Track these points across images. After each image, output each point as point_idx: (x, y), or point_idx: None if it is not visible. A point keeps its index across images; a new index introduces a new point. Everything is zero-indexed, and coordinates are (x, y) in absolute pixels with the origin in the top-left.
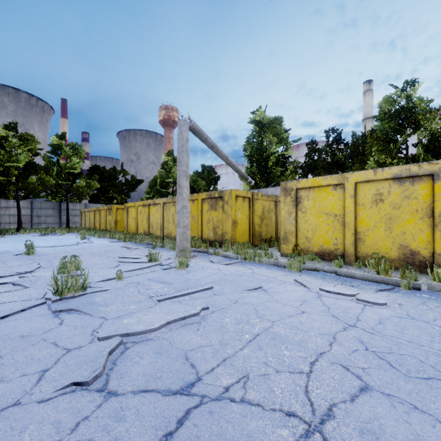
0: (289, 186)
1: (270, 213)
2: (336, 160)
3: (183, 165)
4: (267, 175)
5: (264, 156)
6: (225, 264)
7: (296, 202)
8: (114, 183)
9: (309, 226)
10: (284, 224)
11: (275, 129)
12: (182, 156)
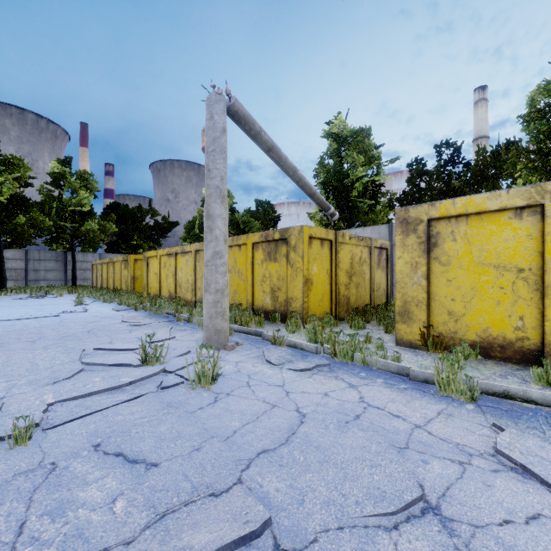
0: (414, 215)
1: (362, 267)
2: (453, 187)
3: (215, 177)
4: (350, 211)
5: (346, 183)
6: (296, 369)
7: (428, 246)
8: (139, 226)
9: (457, 290)
10: (403, 286)
11: (361, 144)
12: (213, 160)
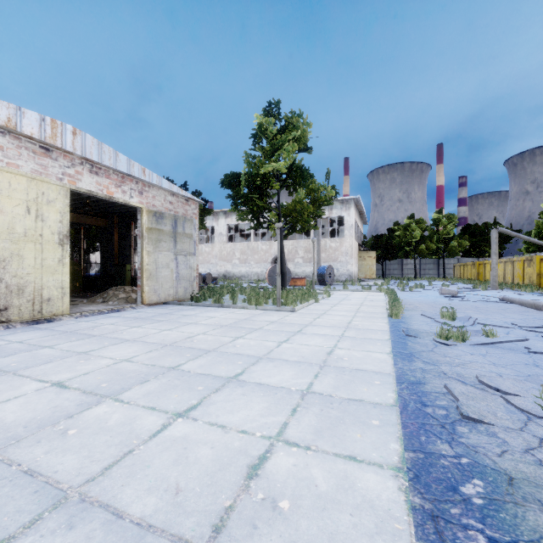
0: None
1: None
2: None
3: (493, 249)
4: None
5: None
6: (506, 291)
7: None
8: (485, 238)
9: None
10: None
11: None
12: (492, 246)
